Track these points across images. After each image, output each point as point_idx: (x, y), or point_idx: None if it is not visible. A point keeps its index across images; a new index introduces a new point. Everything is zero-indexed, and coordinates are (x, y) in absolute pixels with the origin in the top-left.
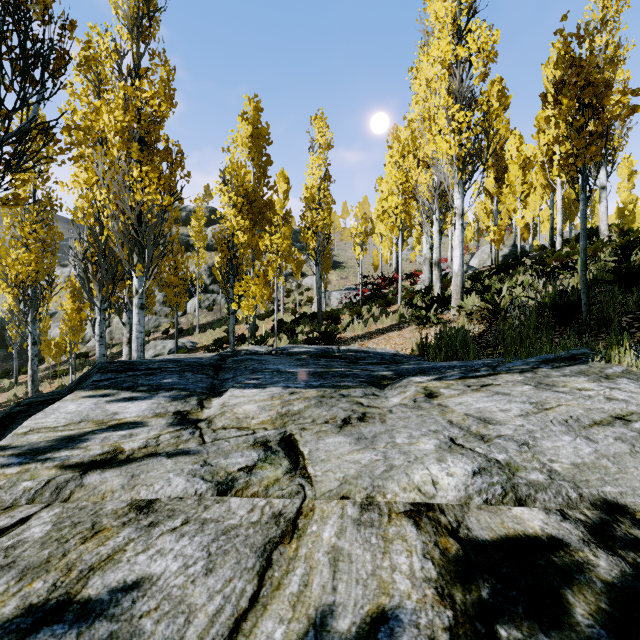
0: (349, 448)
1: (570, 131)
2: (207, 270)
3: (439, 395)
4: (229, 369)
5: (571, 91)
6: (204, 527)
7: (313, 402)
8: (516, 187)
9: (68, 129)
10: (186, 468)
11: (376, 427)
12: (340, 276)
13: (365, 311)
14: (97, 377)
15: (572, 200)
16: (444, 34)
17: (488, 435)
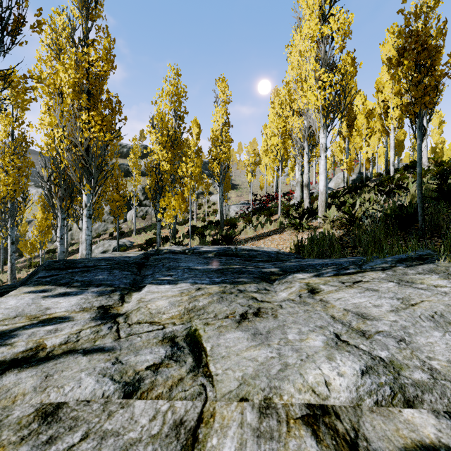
0: (247, 344)
1: (409, 85)
2: (141, 190)
3: (320, 291)
4: (150, 266)
5: (411, 55)
6: (102, 444)
7: (215, 298)
8: (362, 131)
9: (24, 78)
10: (98, 366)
11: (269, 322)
12: (236, 194)
13: (254, 219)
14: (42, 274)
15: (400, 141)
16: (313, 17)
17: (368, 331)
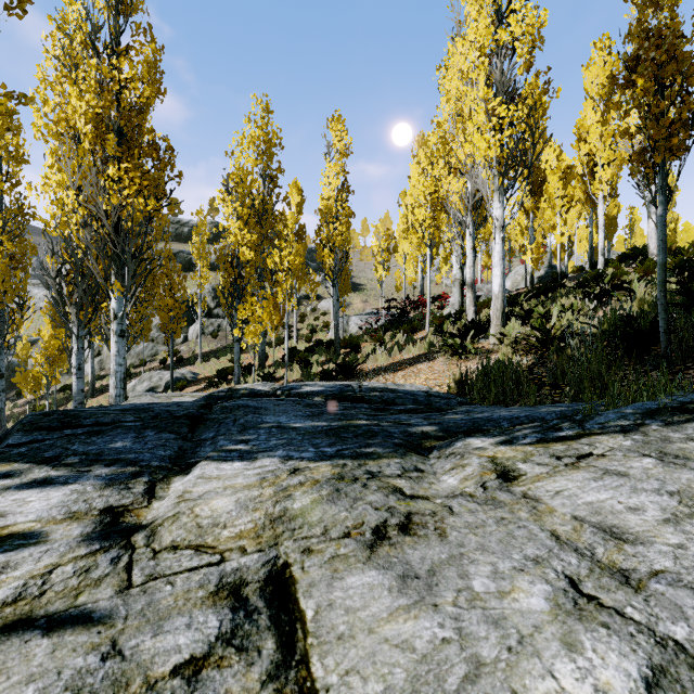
0: (389, 602)
1: (645, 119)
2: (211, 292)
3: (519, 475)
4: (212, 422)
5: (649, 68)
6: None
7: (325, 492)
8: (556, 200)
9: None
10: (69, 667)
11: (432, 548)
12: (360, 299)
13: (388, 338)
14: (15, 439)
15: (610, 218)
16: (483, 15)
17: (633, 571)
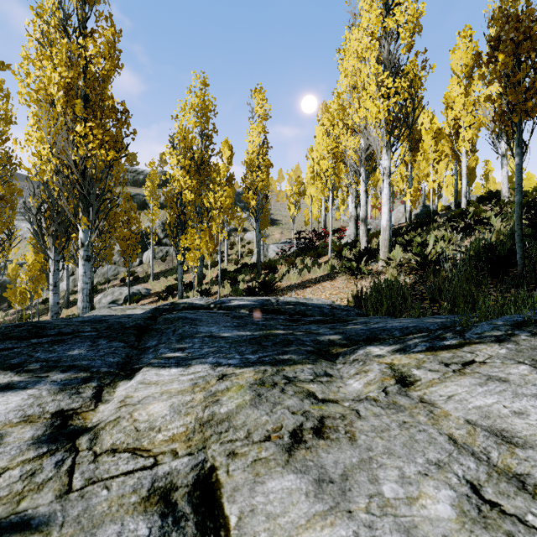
0: (306, 508)
1: (505, 87)
2: (161, 225)
3: (415, 381)
4: (155, 332)
5: (508, 46)
6: None
7: (248, 397)
8: (429, 155)
9: None
10: None
11: (343, 452)
12: (276, 231)
13: (299, 262)
14: None
15: (470, 169)
16: (374, 7)
17: (528, 476)
